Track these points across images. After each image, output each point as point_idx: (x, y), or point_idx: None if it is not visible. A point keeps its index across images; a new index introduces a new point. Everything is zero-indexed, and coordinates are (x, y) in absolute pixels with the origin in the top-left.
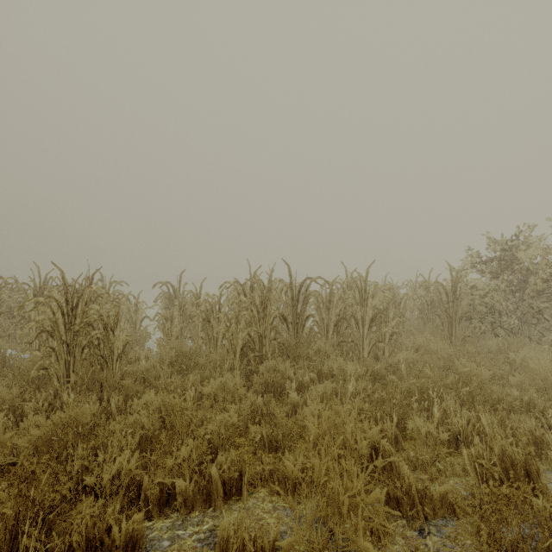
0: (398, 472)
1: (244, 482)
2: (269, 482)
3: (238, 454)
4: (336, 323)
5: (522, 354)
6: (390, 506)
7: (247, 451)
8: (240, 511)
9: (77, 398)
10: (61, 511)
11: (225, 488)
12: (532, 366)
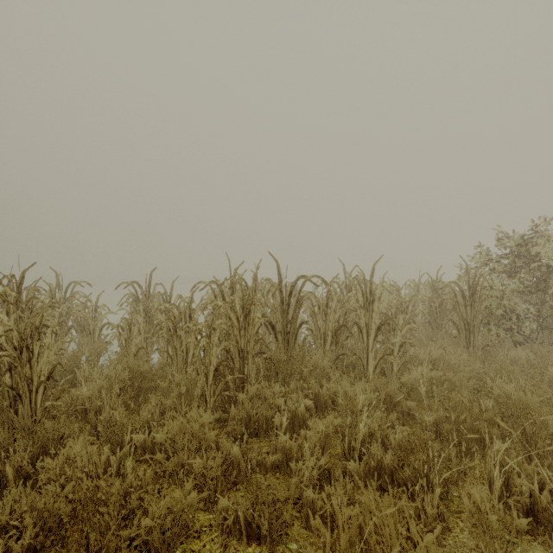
0: None
1: None
2: None
3: None
4: (335, 331)
5: None
6: None
7: (214, 542)
8: None
9: None
10: None
11: None
12: None
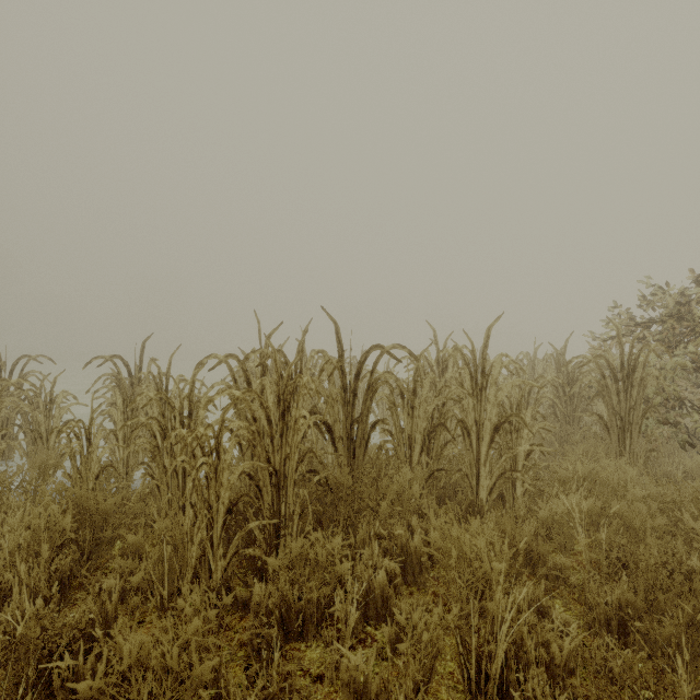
0: None
1: None
2: None
3: None
4: (428, 433)
5: None
6: None
7: None
8: None
9: None
10: None
11: None
12: None
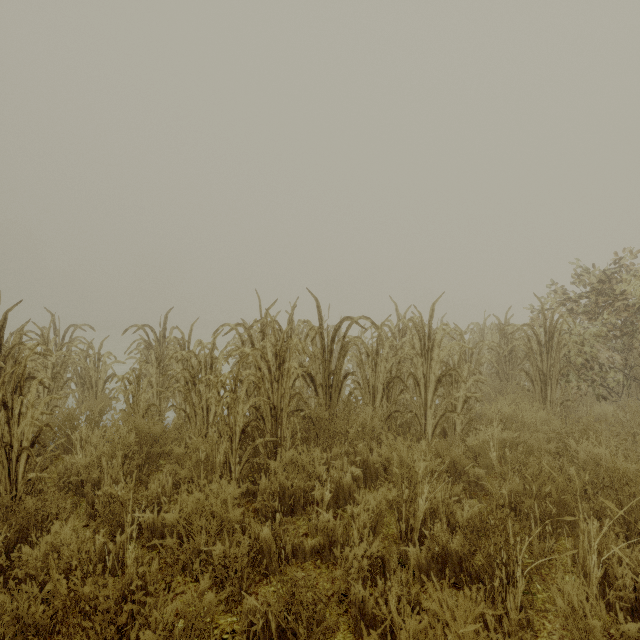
0: None
1: None
2: None
3: None
4: (387, 384)
5: None
6: None
7: None
8: None
9: None
10: None
11: None
12: None
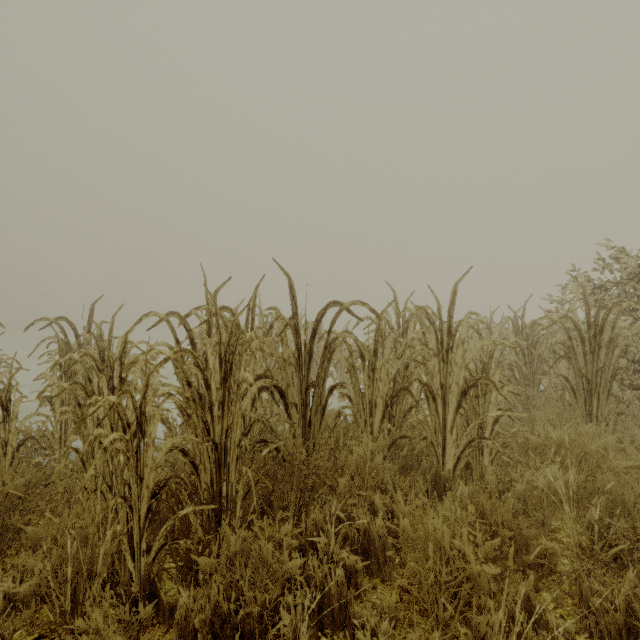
0: None
1: None
2: None
3: None
4: (390, 398)
5: None
6: None
7: None
8: None
9: None
10: None
11: None
12: None
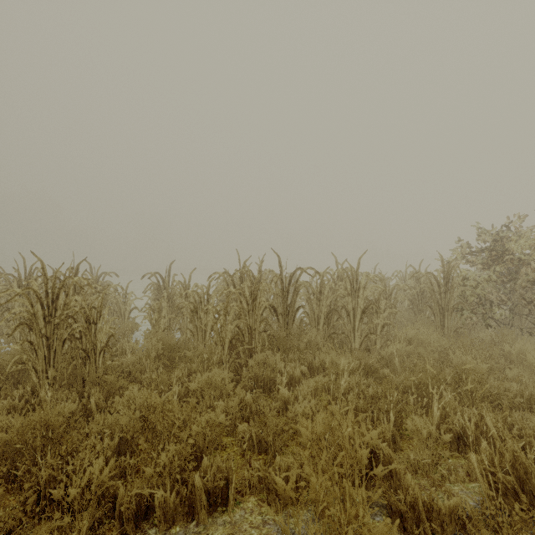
0: (399, 479)
1: (231, 491)
2: (258, 489)
3: (224, 459)
4: (327, 314)
5: (517, 347)
6: (392, 521)
7: (235, 452)
8: (225, 525)
9: (55, 394)
10: (27, 526)
11: (209, 499)
12: (530, 359)
